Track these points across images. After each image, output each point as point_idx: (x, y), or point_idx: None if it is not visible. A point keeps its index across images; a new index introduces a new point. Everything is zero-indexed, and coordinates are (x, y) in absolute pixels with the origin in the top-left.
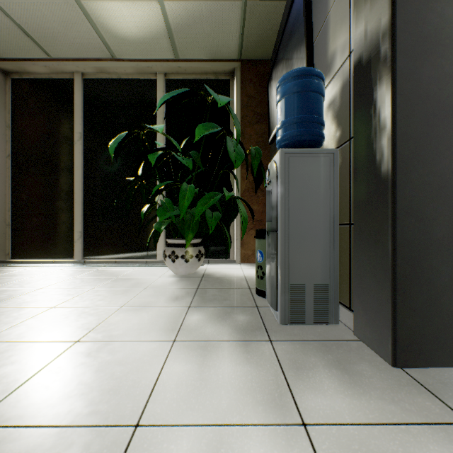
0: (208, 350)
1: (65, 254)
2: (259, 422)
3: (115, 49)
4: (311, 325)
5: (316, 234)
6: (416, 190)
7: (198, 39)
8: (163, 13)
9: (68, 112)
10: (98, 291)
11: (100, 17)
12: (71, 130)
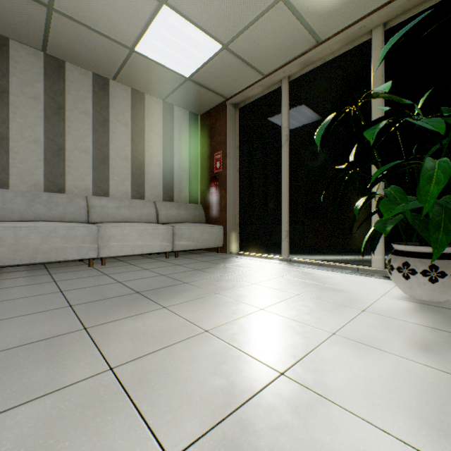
0: None
1: (274, 251)
2: None
3: (320, 30)
4: None
5: None
6: None
7: None
8: None
9: (276, 119)
10: (304, 299)
11: (305, 1)
12: (279, 135)
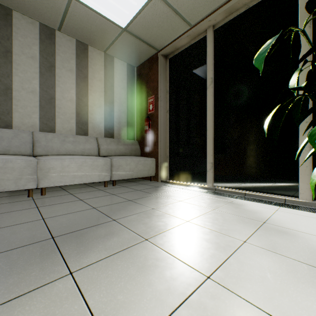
0: None
1: (199, 180)
2: None
3: None
4: None
5: None
6: None
7: None
8: None
9: (201, 65)
10: (256, 252)
11: None
12: (204, 79)
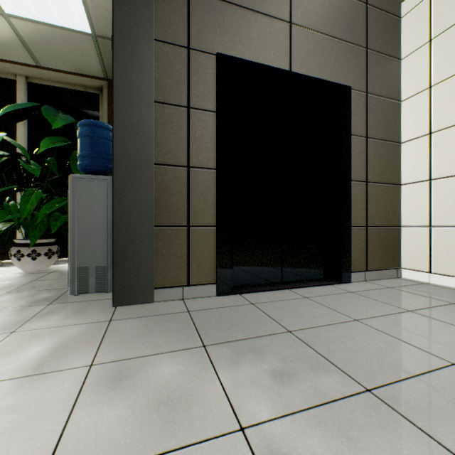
0: None
1: None
2: None
3: None
4: (96, 294)
5: (98, 233)
6: (126, 207)
7: (58, 55)
8: (12, 26)
9: None
10: None
11: None
12: None
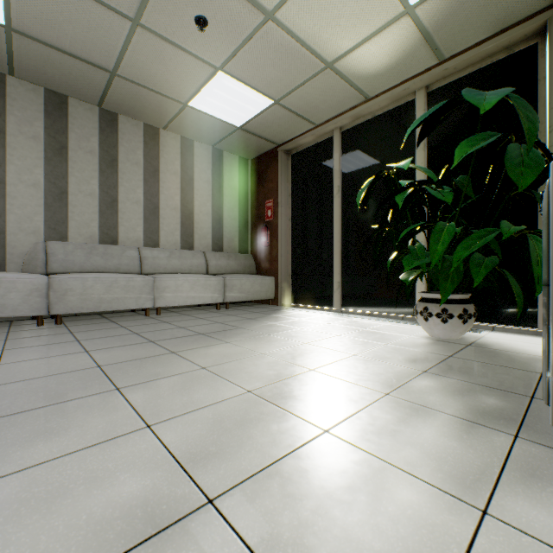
0: (417, 413)
1: (326, 303)
2: (428, 481)
3: (367, 89)
4: None
5: None
6: None
7: (470, 21)
8: (415, 23)
9: (329, 169)
10: (342, 338)
11: (351, 68)
12: (331, 186)
